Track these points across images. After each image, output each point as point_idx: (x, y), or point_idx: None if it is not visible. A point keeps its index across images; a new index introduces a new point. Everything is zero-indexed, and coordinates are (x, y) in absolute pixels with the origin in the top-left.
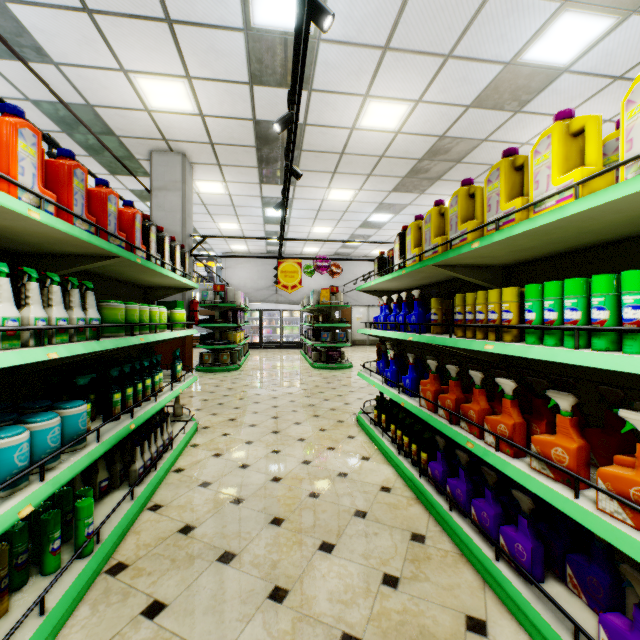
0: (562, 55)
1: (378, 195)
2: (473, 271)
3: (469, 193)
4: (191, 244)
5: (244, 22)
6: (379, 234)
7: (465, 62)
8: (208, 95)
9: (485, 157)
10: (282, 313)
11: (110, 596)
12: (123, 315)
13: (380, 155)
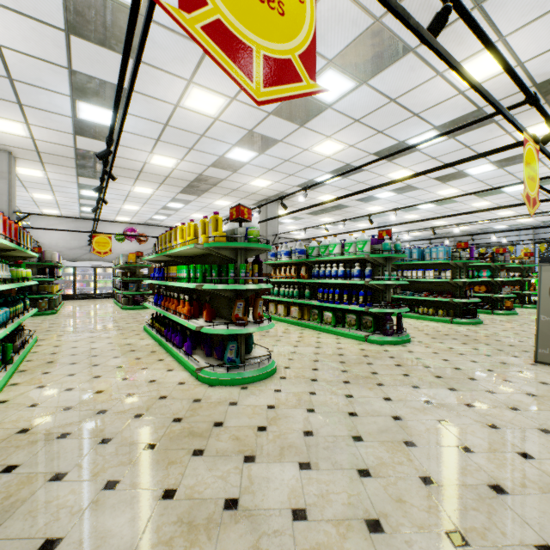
0: (243, 159)
1: (171, 193)
2: (179, 258)
3: (171, 233)
4: (15, 218)
5: (73, 115)
6: (178, 214)
7: (200, 152)
8: (41, 132)
9: (228, 186)
10: (96, 269)
11: (25, 374)
12: (16, 274)
13: (166, 176)
